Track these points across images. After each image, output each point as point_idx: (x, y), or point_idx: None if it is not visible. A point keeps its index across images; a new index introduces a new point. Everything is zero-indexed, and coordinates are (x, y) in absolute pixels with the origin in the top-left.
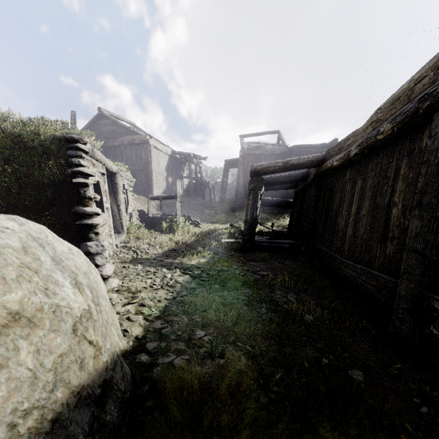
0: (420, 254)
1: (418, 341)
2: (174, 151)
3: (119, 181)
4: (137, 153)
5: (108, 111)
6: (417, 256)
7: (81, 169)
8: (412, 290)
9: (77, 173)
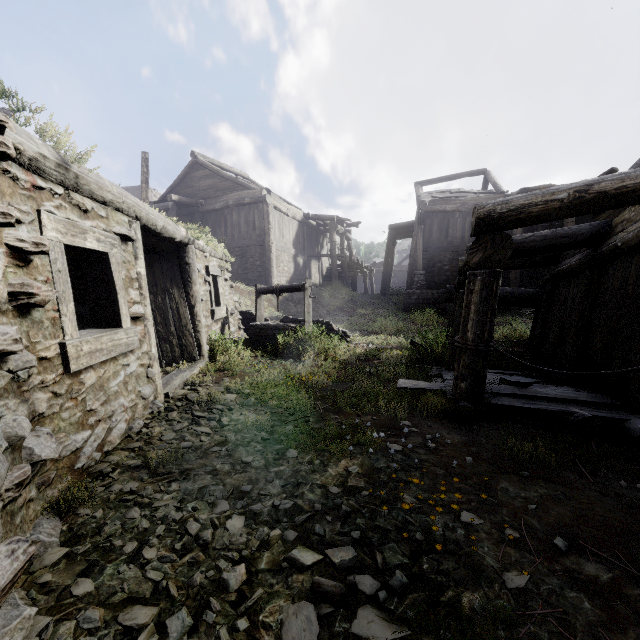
0: None
1: None
2: (307, 214)
3: (194, 259)
4: (248, 218)
5: (205, 157)
6: None
7: None
8: None
9: None
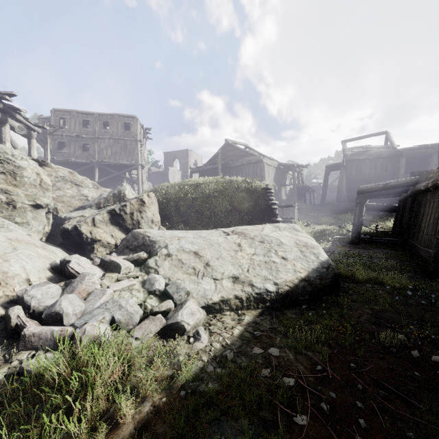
0: (438, 239)
1: (435, 272)
2: (280, 163)
3: None
4: (253, 170)
5: (231, 140)
6: (437, 240)
7: (274, 201)
8: (434, 253)
9: (272, 203)
